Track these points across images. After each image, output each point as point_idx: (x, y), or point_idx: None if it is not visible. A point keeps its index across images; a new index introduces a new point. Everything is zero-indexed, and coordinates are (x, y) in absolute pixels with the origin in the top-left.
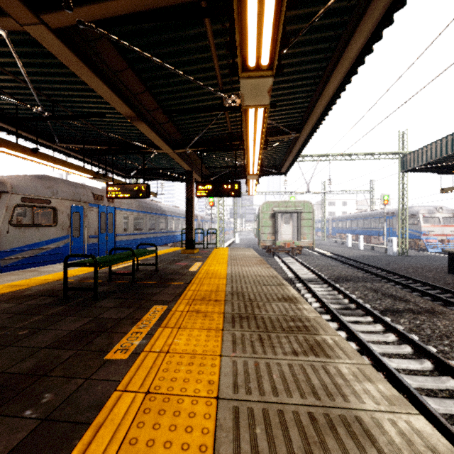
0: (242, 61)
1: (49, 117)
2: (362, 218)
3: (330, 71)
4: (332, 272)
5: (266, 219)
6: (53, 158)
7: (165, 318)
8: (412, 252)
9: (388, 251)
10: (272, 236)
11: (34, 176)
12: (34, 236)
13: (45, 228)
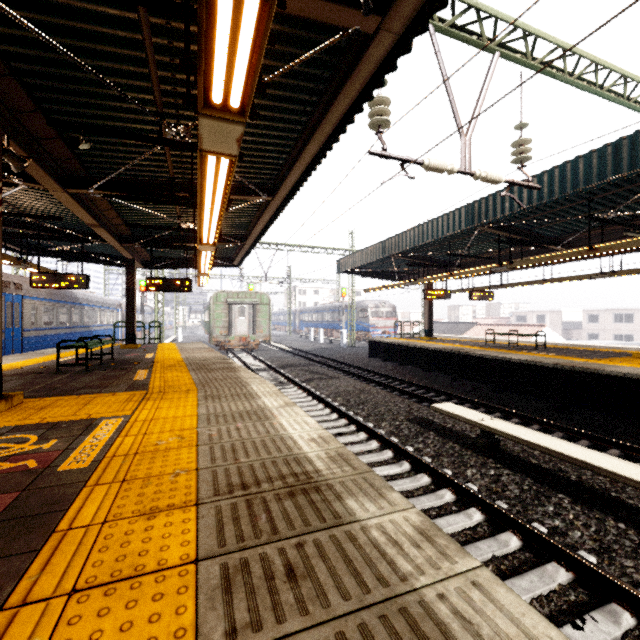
0: (199, 239)
1: None
2: (326, 310)
3: (259, 216)
4: (281, 362)
5: (219, 311)
6: None
7: (152, 372)
8: (362, 344)
9: (340, 343)
10: (225, 330)
11: None
12: None
13: None
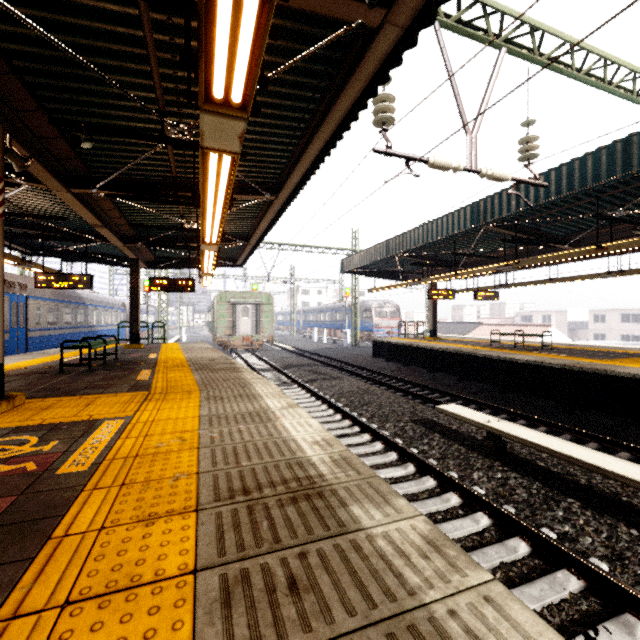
0: (202, 238)
1: None
2: (330, 310)
3: (262, 216)
4: (284, 362)
5: (222, 311)
6: None
7: (155, 372)
8: (365, 344)
9: (344, 343)
10: (229, 330)
11: None
12: None
13: None
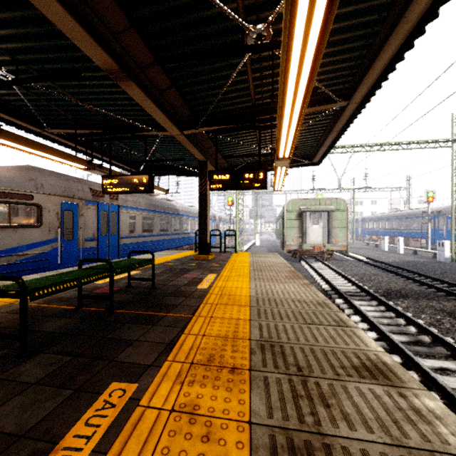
0: None
1: (11, 81)
2: (398, 218)
3: None
4: (378, 284)
5: (291, 219)
6: (26, 140)
7: (114, 443)
8: None
9: (438, 256)
10: (298, 238)
11: (14, 167)
12: (10, 239)
13: (25, 230)
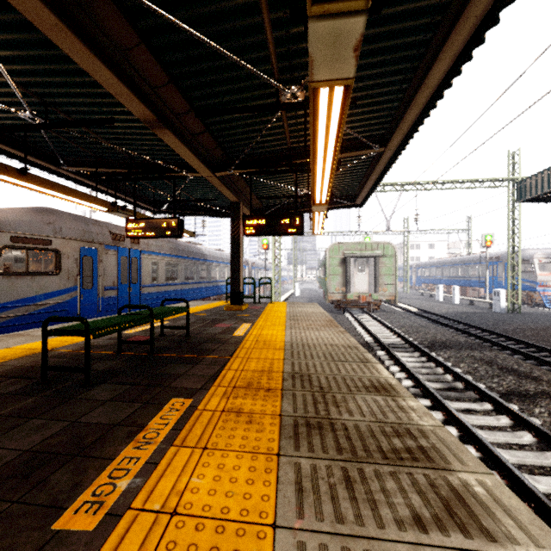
0: None
1: (41, 125)
2: (456, 264)
3: (438, 46)
4: (423, 335)
5: (334, 266)
6: (50, 183)
7: (185, 426)
8: (525, 309)
9: (493, 307)
10: (342, 287)
11: (30, 209)
12: (28, 288)
13: (43, 277)
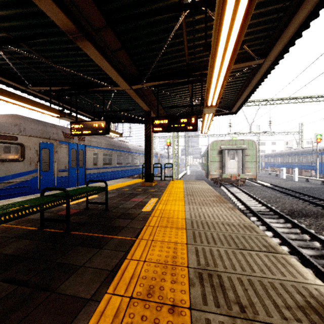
0: None
1: None
2: (293, 154)
3: None
4: (282, 205)
5: (214, 155)
6: (8, 92)
7: None
8: None
9: None
10: (219, 170)
11: (3, 115)
12: None
13: (11, 163)
